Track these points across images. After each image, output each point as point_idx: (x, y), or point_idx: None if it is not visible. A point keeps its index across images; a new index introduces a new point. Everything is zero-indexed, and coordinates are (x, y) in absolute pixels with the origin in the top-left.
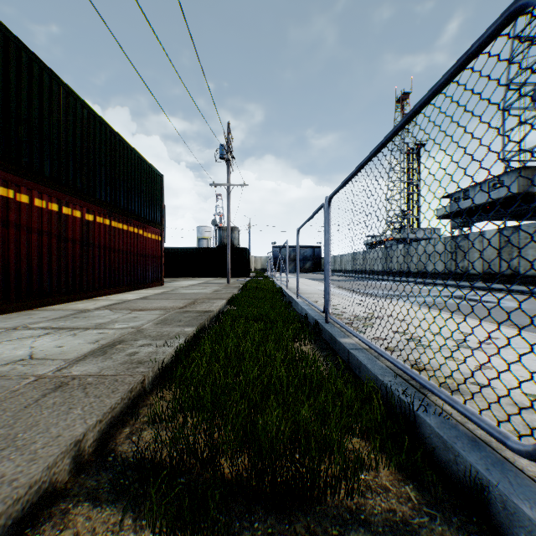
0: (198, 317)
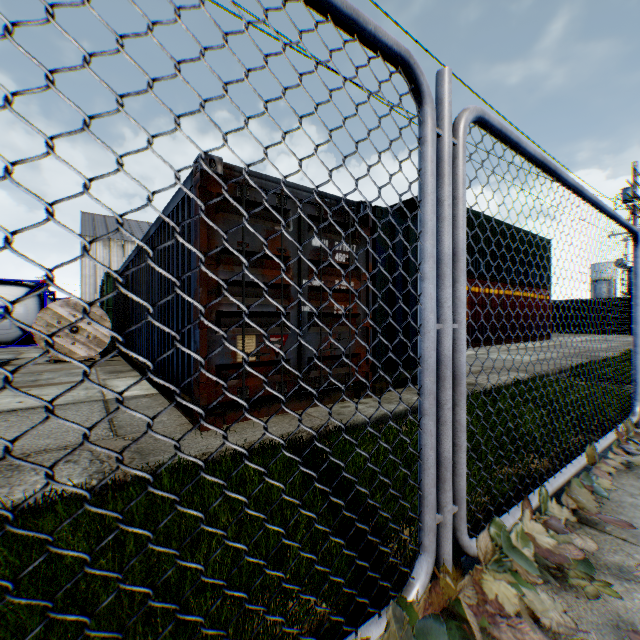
0: (587, 357)
